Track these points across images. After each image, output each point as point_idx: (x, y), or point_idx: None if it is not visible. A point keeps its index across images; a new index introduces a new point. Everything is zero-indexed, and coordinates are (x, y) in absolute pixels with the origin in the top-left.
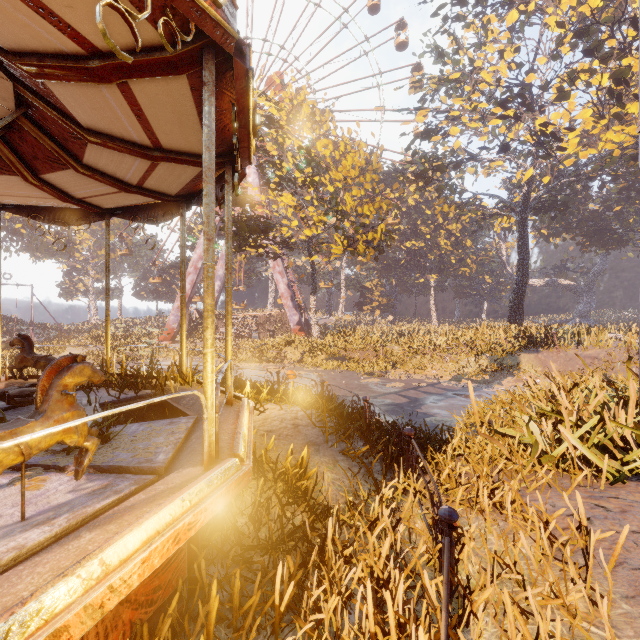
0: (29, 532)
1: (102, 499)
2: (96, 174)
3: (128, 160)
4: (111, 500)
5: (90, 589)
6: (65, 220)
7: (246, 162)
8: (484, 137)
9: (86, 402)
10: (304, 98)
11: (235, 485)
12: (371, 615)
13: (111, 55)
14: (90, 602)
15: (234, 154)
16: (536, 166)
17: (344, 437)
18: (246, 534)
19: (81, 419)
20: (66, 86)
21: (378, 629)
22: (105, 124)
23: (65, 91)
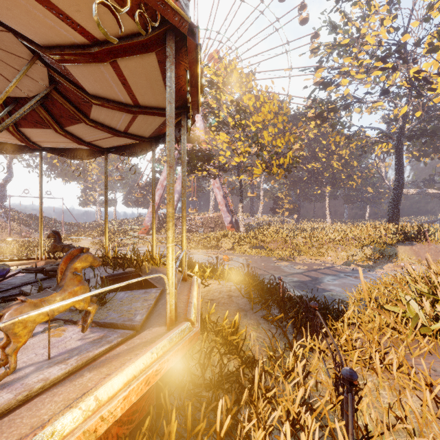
0: (52, 368)
1: (99, 347)
2: (98, 125)
3: (118, 115)
4: (105, 348)
5: (88, 418)
6: (80, 156)
7: (195, 111)
8: (368, 85)
9: (92, 276)
10: (234, 66)
11: (188, 342)
12: None
13: (105, 42)
14: (87, 428)
15: (187, 106)
16: (410, 104)
17: (265, 306)
18: (196, 375)
19: (83, 295)
20: (78, 67)
21: None
22: (103, 91)
23: (77, 70)
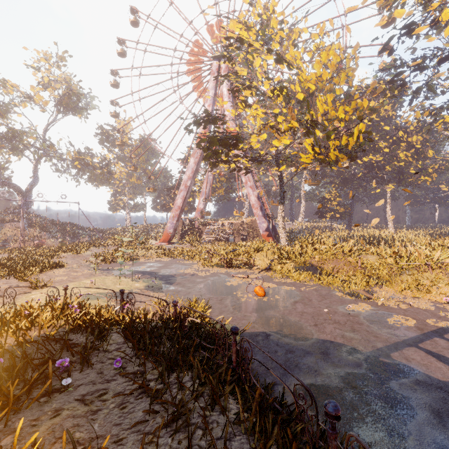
0: None
1: None
2: None
3: None
4: None
5: None
6: None
7: None
8: None
9: None
10: (273, 11)
11: None
12: None
13: None
14: None
15: None
16: None
17: None
18: None
19: None
20: None
21: None
22: None
23: None
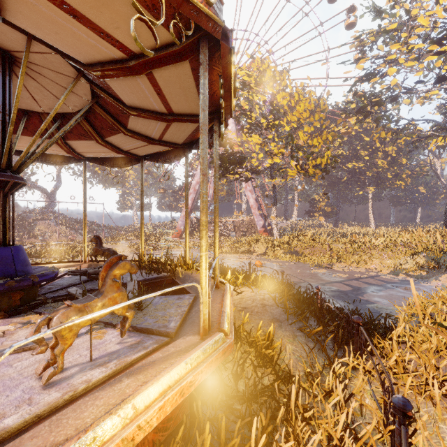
0: (94, 370)
1: (136, 352)
2: (135, 135)
3: (153, 124)
4: (141, 354)
5: (126, 426)
6: (119, 165)
7: (228, 116)
8: (420, 72)
9: (129, 279)
10: (267, 65)
11: (222, 354)
12: None
13: (142, 55)
14: (125, 436)
15: (220, 111)
16: None
17: (301, 317)
18: (229, 387)
19: (121, 304)
20: (117, 81)
21: None
22: (139, 102)
23: (116, 84)
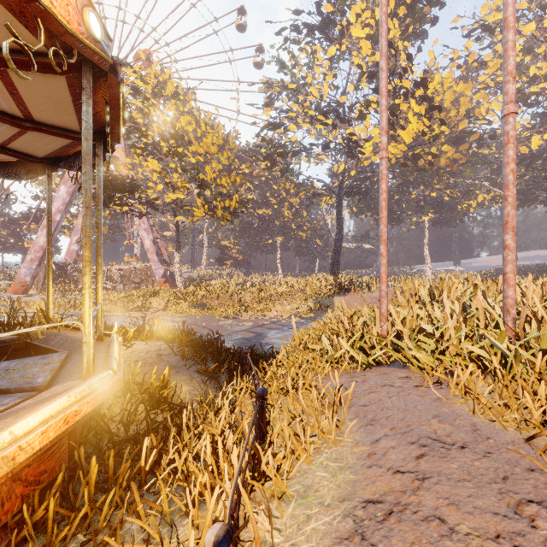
0: None
1: None
2: None
3: None
4: None
5: (4, 448)
6: None
7: (116, 142)
8: (313, 136)
9: None
10: (169, 77)
11: (110, 388)
12: (209, 455)
13: None
14: (6, 455)
15: (104, 133)
16: (347, 162)
17: (199, 360)
18: (118, 430)
19: None
20: None
21: (212, 458)
22: None
23: None
